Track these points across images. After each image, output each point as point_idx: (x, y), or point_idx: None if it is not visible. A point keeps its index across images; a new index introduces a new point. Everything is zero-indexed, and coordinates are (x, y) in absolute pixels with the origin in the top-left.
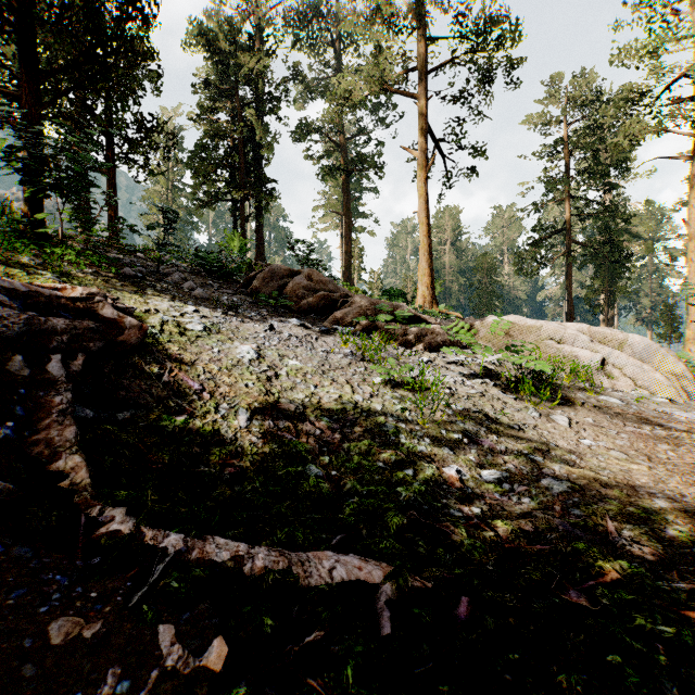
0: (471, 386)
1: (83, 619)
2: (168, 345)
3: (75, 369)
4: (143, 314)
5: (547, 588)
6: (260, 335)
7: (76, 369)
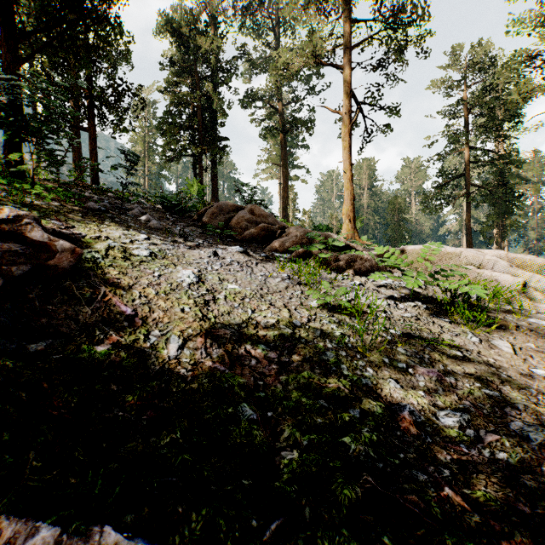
0: (404, 309)
1: None
2: (108, 270)
3: None
4: (92, 240)
5: None
6: (203, 260)
7: None
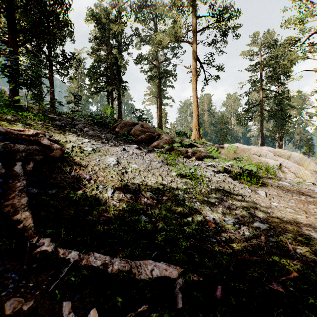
0: (218, 176)
1: (24, 299)
2: (75, 157)
3: (29, 169)
4: (64, 143)
5: (261, 280)
6: (118, 152)
7: (29, 169)
